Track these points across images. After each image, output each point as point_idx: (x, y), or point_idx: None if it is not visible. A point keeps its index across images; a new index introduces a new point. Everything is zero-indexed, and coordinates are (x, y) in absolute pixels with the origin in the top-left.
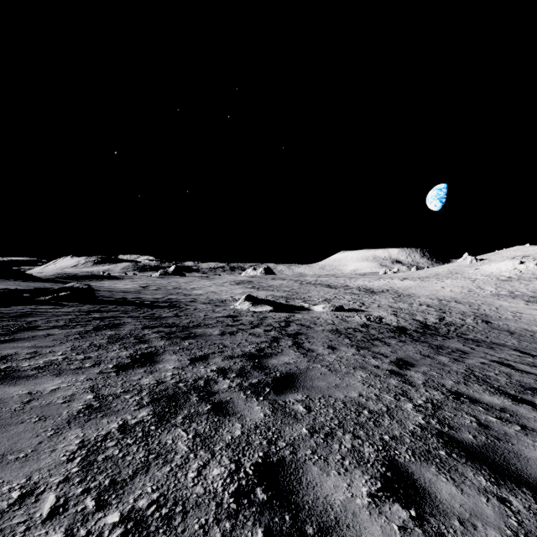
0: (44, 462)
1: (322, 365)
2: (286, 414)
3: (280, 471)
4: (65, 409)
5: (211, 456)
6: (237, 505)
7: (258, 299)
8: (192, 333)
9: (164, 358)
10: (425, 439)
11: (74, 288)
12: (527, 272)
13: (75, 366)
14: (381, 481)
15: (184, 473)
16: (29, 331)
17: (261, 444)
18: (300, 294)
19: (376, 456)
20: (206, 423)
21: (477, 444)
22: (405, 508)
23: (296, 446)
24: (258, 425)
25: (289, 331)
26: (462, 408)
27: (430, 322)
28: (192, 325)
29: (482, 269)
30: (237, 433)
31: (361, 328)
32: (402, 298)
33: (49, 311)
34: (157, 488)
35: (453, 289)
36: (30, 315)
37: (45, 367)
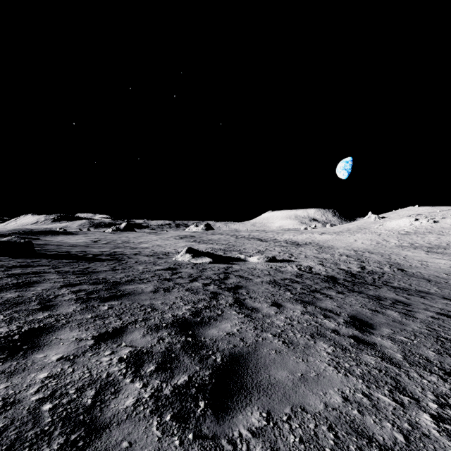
0: None
1: (273, 334)
2: None
3: None
4: None
5: None
6: None
7: (198, 252)
8: (120, 291)
9: (55, 338)
10: None
11: (10, 242)
12: (421, 227)
13: None
14: None
15: None
16: None
17: None
18: (236, 247)
19: None
20: None
21: None
22: None
23: None
24: None
25: (229, 285)
26: None
27: (355, 271)
28: (124, 281)
29: (385, 225)
30: None
31: (296, 278)
32: (324, 249)
33: None
34: None
35: (364, 241)
36: None
37: None
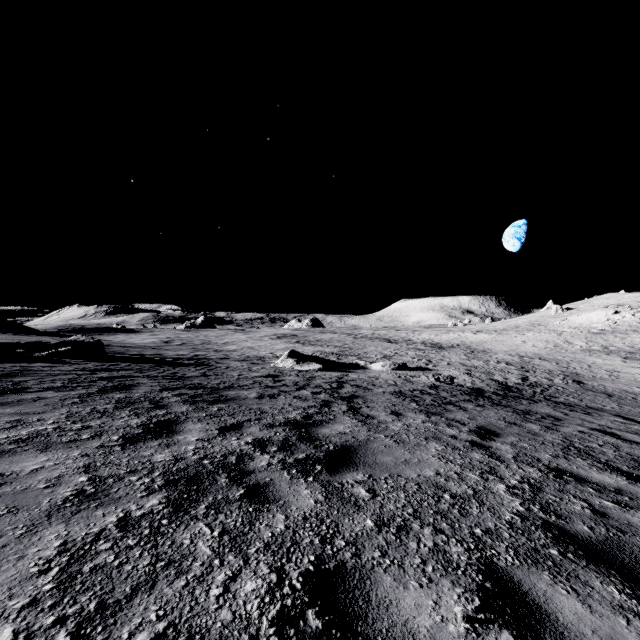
0: (4, 576)
1: (386, 435)
2: (344, 501)
3: (340, 583)
4: (47, 497)
5: (244, 563)
6: (280, 639)
7: (303, 356)
8: (223, 396)
9: (185, 427)
10: (529, 532)
11: (78, 342)
12: (623, 323)
13: (69, 438)
14: (479, 595)
15: (204, 589)
16: (15, 394)
17: (312, 543)
18: (355, 350)
19: (467, 558)
20: (238, 514)
21: (596, 538)
22: (518, 638)
23: (360, 546)
24: (308, 516)
25: (343, 394)
26: (568, 489)
27: (512, 383)
28: (223, 387)
29: (569, 320)
30: (279, 528)
31: (429, 390)
32: (476, 354)
33: (44, 370)
34: (164, 614)
35: (536, 343)
36: (20, 374)
37: (28, 440)
